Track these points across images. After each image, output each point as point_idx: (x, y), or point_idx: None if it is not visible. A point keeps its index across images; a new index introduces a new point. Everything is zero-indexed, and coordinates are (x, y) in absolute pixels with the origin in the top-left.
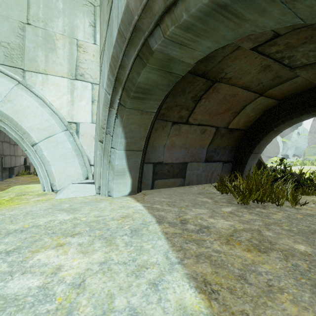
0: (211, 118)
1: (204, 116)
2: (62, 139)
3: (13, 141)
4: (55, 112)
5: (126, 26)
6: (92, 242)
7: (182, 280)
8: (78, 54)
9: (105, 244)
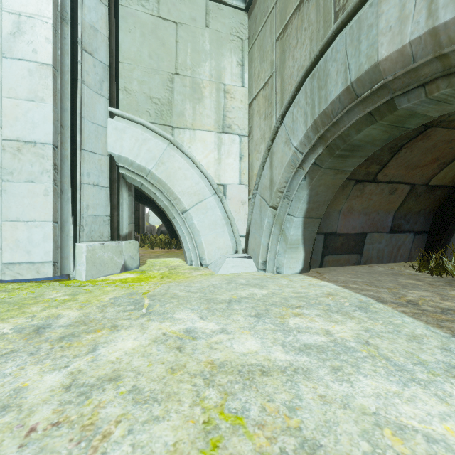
0: (407, 172)
1: (398, 170)
2: (212, 205)
3: None
4: (205, 173)
5: (363, 85)
6: (327, 314)
7: None
8: (225, 102)
9: (345, 317)
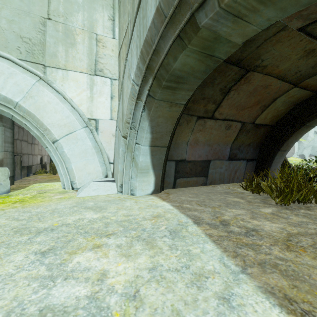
0: (237, 112)
1: (230, 110)
2: (82, 136)
3: (30, 140)
4: (75, 108)
5: (168, 2)
6: (130, 243)
7: (258, 295)
8: (97, 49)
9: (146, 247)
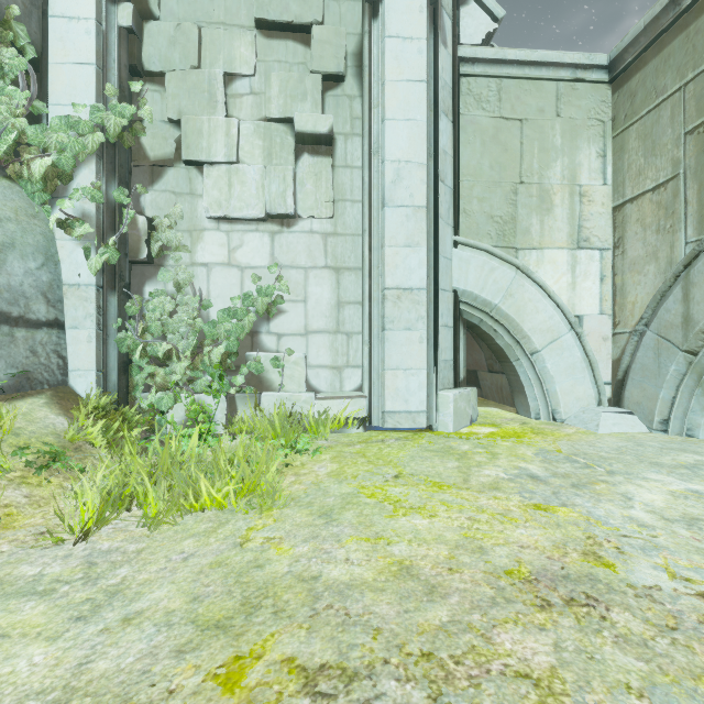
0: None
1: None
2: (569, 343)
3: None
4: (559, 304)
5: None
6: None
7: None
8: (581, 208)
9: None
